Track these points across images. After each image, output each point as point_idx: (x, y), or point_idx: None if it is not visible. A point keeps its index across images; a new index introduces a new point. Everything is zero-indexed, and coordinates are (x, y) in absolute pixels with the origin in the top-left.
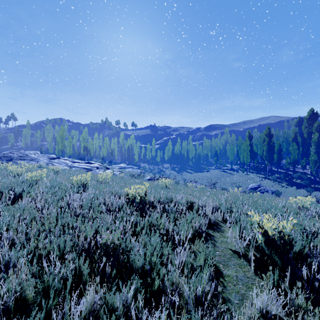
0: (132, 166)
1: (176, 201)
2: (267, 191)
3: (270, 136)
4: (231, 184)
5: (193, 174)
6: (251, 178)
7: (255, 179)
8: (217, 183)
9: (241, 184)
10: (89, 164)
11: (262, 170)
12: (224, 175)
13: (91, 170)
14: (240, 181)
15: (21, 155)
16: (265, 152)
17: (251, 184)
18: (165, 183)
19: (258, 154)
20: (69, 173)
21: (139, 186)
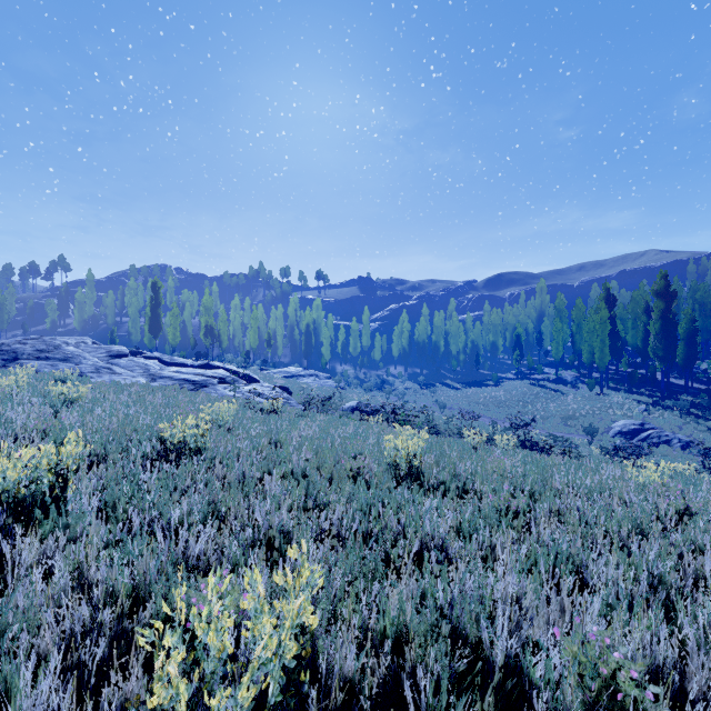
0: (316, 373)
1: (506, 660)
2: (667, 441)
3: (667, 297)
4: (564, 419)
5: (461, 391)
6: (615, 404)
7: (627, 408)
8: (525, 417)
9: (591, 420)
10: (204, 371)
11: (640, 384)
12: (542, 395)
13: (204, 385)
14: (588, 412)
15: (42, 347)
16: (653, 337)
17: (620, 422)
18: (405, 452)
19: (625, 342)
20: (117, 402)
21: (249, 600)
